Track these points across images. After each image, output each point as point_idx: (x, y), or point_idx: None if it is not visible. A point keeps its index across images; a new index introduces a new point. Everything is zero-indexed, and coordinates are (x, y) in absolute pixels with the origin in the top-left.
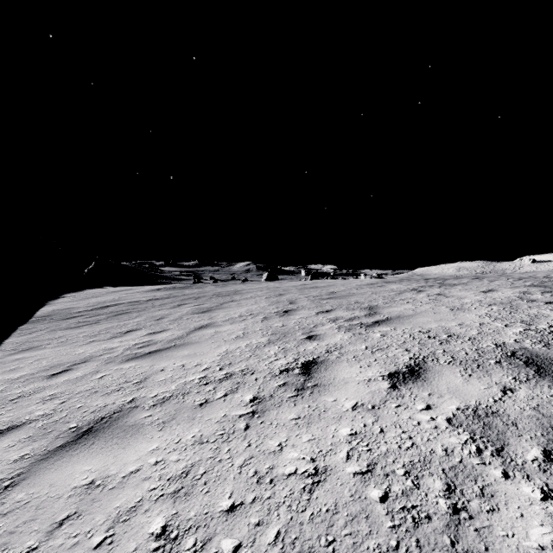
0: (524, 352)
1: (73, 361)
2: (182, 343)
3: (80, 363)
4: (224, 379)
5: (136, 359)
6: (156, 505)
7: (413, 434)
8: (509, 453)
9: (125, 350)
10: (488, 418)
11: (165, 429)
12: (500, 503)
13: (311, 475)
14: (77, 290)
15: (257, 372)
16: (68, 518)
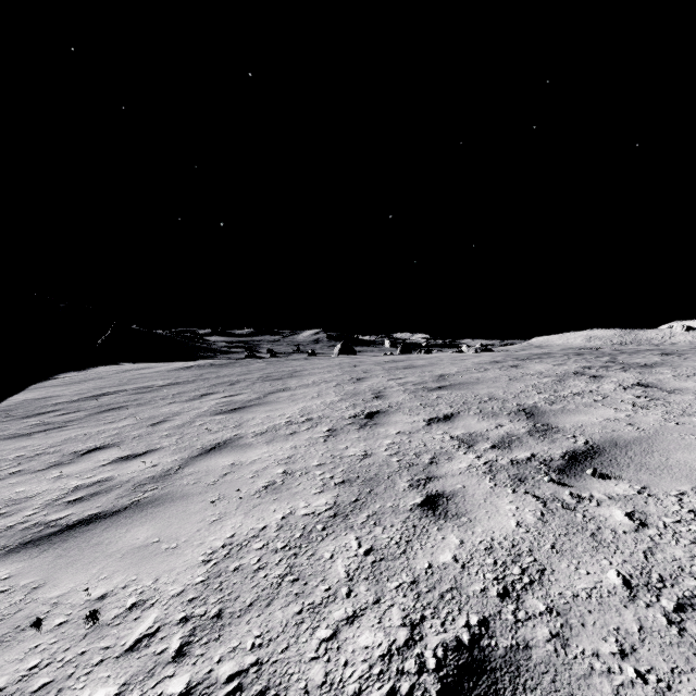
0: None
1: None
2: (155, 496)
3: None
4: None
5: (32, 547)
6: None
7: None
8: None
9: (41, 508)
10: None
11: None
12: None
13: None
14: (80, 368)
15: None
16: None
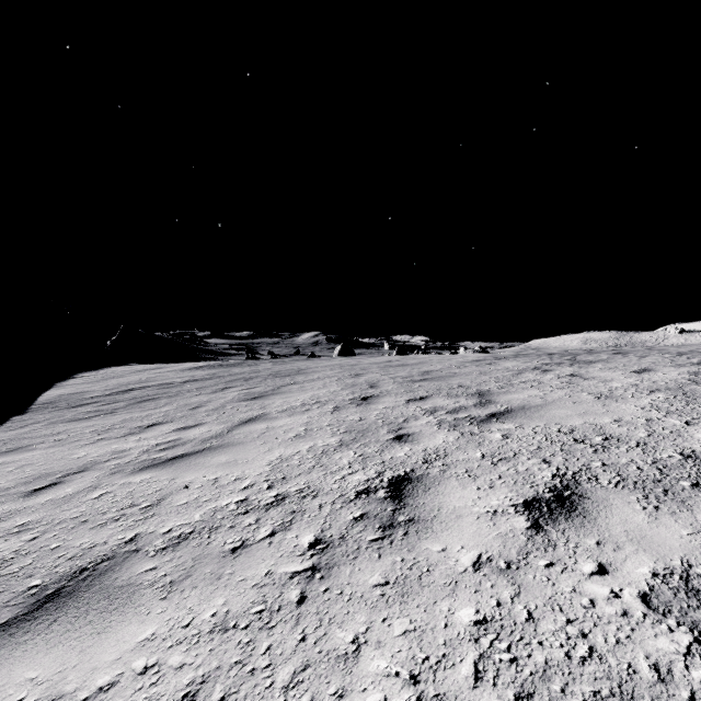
0: None
1: (67, 469)
2: (220, 444)
3: (76, 472)
4: (272, 505)
5: (154, 467)
6: None
7: (587, 626)
8: None
9: (141, 453)
10: None
11: (172, 597)
12: None
13: None
14: (95, 368)
15: (323, 494)
16: None
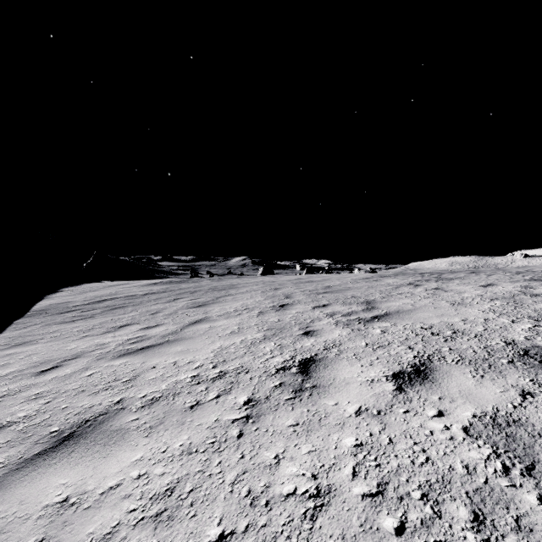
0: (537, 350)
1: (63, 357)
2: (176, 338)
3: (71, 359)
4: (217, 378)
5: (128, 355)
6: (135, 532)
7: (426, 446)
8: (541, 472)
9: (118, 345)
10: (510, 428)
11: (151, 436)
12: None
13: (313, 497)
14: (75, 284)
15: (252, 371)
16: None
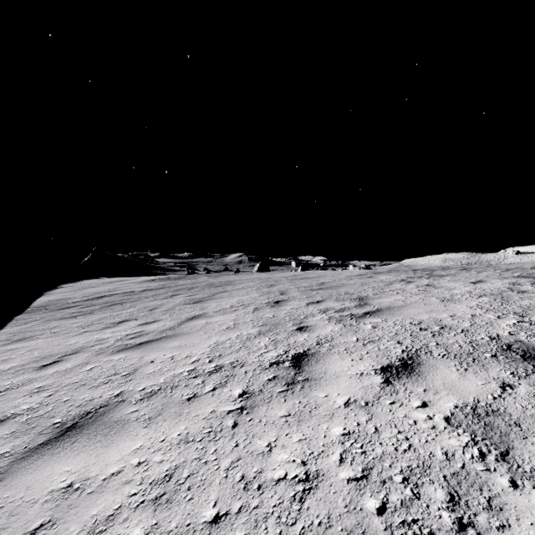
0: (519, 345)
1: (64, 352)
2: (173, 334)
3: (71, 354)
4: (213, 372)
5: (127, 350)
6: (136, 514)
7: (410, 434)
8: (515, 458)
9: (117, 341)
10: (489, 417)
11: (150, 426)
12: (511, 518)
13: (302, 481)
14: (74, 281)
15: (247, 365)
16: (41, 527)
